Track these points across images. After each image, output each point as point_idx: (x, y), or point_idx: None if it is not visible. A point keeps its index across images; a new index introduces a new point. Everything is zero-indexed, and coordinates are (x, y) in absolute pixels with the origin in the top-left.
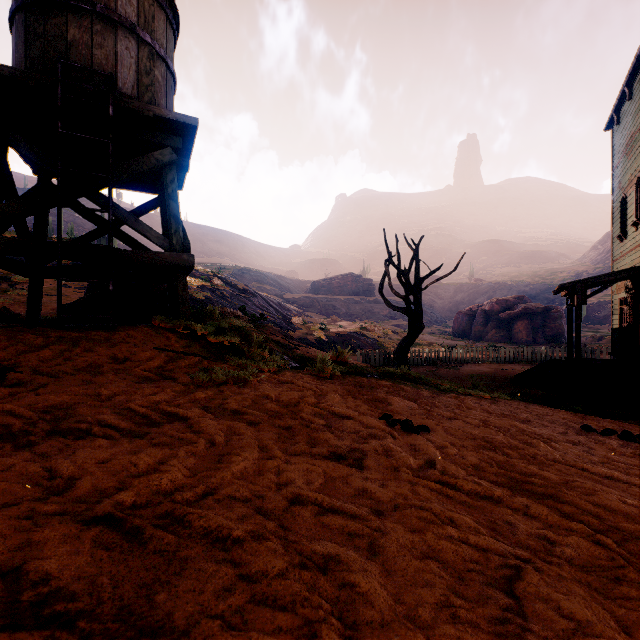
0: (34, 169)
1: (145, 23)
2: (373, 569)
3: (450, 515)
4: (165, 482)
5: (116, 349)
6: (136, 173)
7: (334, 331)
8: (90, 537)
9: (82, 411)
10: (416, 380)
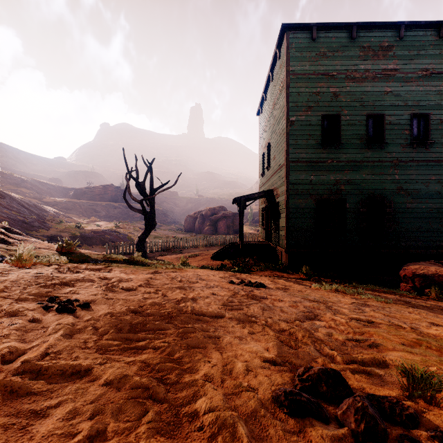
0: None
1: None
2: None
3: None
4: None
5: None
6: None
7: (89, 229)
8: None
9: None
10: (136, 262)
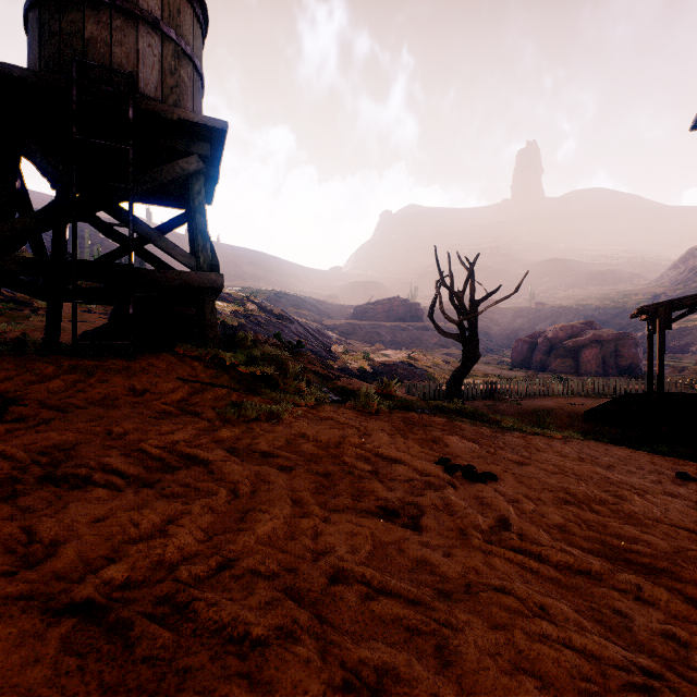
0: (52, 183)
1: (169, 17)
2: (446, 692)
3: (540, 601)
4: (170, 550)
5: (135, 379)
6: (159, 184)
7: (378, 360)
8: (58, 636)
9: (85, 453)
10: (473, 416)
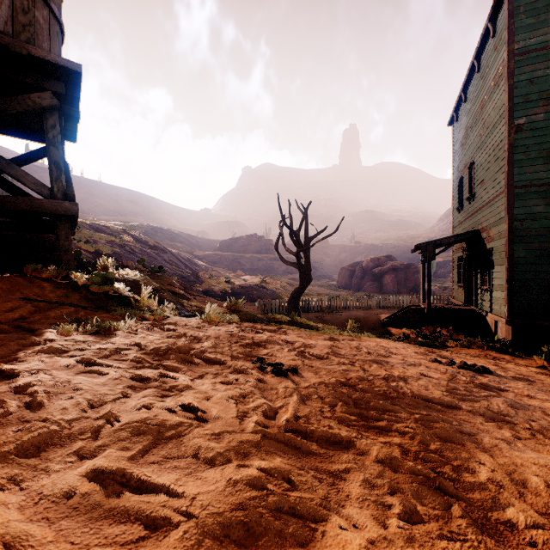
0: None
1: None
2: None
3: (289, 475)
4: None
5: None
6: (8, 113)
7: (238, 284)
8: None
9: None
10: (301, 324)
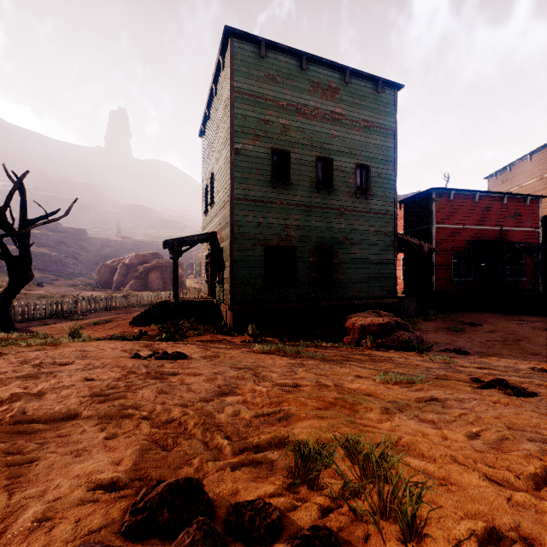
0: None
1: None
2: None
3: None
4: None
5: None
6: None
7: None
8: None
9: None
10: None
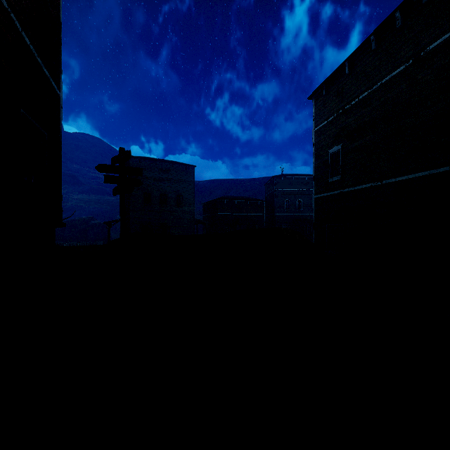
0: None
1: None
2: None
3: None
4: None
5: None
6: None
7: None
8: None
9: None
10: None
